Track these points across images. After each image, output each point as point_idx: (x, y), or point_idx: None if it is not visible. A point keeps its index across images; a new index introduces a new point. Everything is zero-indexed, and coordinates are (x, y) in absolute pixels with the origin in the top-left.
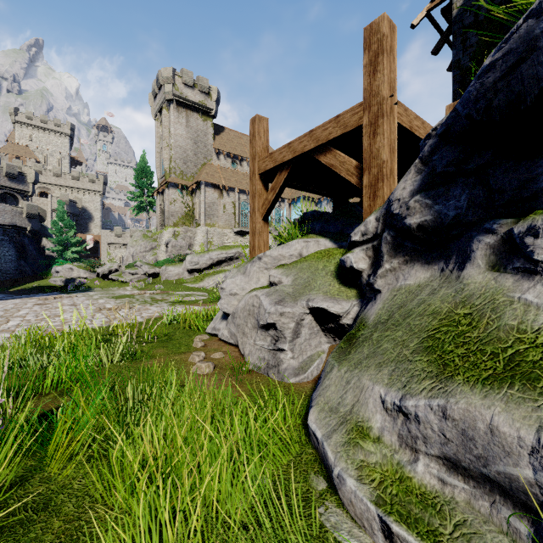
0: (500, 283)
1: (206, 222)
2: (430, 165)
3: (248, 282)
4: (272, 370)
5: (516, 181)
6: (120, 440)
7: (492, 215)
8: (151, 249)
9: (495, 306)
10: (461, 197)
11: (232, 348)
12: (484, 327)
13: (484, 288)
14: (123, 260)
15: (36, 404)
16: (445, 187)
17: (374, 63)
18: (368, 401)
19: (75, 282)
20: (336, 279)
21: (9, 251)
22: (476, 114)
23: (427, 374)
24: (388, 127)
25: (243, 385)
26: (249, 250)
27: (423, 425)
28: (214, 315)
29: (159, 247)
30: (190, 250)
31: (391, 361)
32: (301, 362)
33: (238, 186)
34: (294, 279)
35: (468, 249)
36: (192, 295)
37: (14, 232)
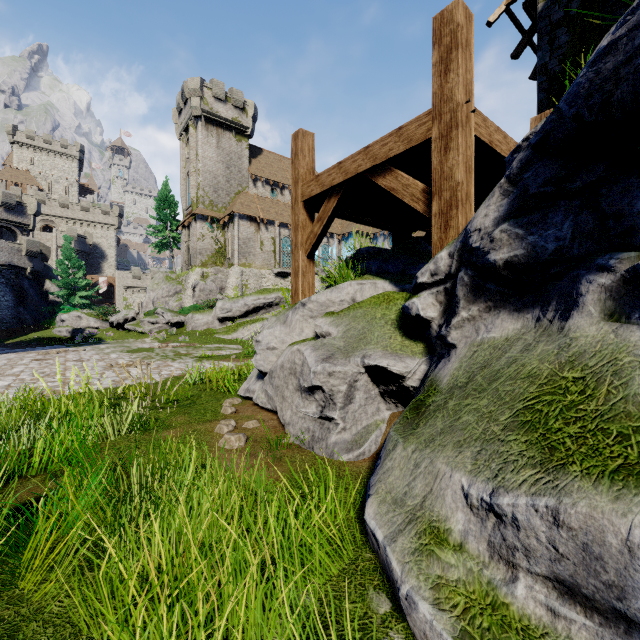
0: (622, 338)
1: (241, 262)
2: (521, 184)
3: (289, 334)
4: (319, 444)
5: (639, 202)
6: (112, 551)
7: (606, 248)
8: (175, 294)
9: (617, 369)
10: (563, 224)
11: (269, 415)
12: (603, 396)
13: (600, 344)
14: (142, 307)
15: (17, 490)
16: (541, 213)
17: (446, 60)
18: (445, 493)
19: (83, 333)
20: (398, 330)
21: (6, 296)
22: (588, 114)
23: (527, 460)
24: (463, 141)
25: (283, 464)
26: (291, 295)
27: (525, 532)
28: (248, 373)
29: (184, 291)
30: (221, 295)
31: (475, 440)
32: (355, 434)
33: (279, 218)
34: (346, 330)
35: (574, 292)
36: (223, 349)
37: (12, 274)
